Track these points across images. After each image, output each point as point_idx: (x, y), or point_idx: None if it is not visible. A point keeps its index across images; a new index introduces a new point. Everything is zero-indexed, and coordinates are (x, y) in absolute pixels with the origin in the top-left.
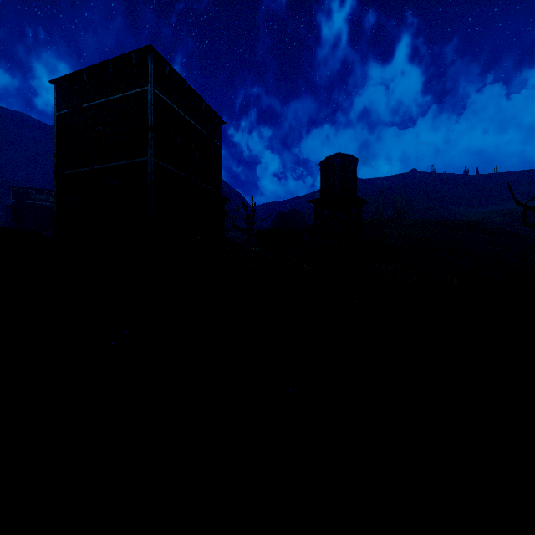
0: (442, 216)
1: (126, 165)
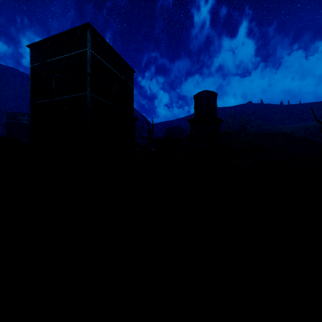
0: (267, 129)
1: (73, 98)
